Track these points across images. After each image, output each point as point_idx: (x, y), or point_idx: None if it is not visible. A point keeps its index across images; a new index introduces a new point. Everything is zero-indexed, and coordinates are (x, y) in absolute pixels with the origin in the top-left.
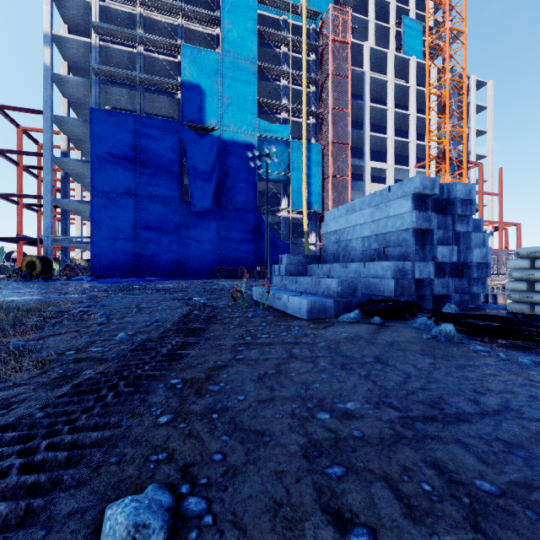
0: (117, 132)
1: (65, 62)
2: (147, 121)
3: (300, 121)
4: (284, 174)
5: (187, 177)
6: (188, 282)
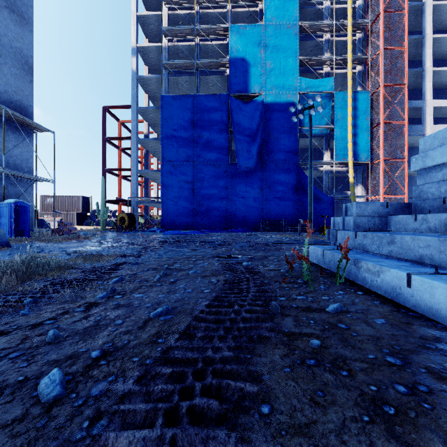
0: (180, 111)
1: (146, 67)
2: (201, 98)
3: (344, 72)
4: (327, 127)
5: (234, 141)
6: (234, 234)
